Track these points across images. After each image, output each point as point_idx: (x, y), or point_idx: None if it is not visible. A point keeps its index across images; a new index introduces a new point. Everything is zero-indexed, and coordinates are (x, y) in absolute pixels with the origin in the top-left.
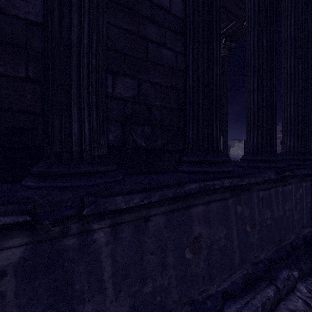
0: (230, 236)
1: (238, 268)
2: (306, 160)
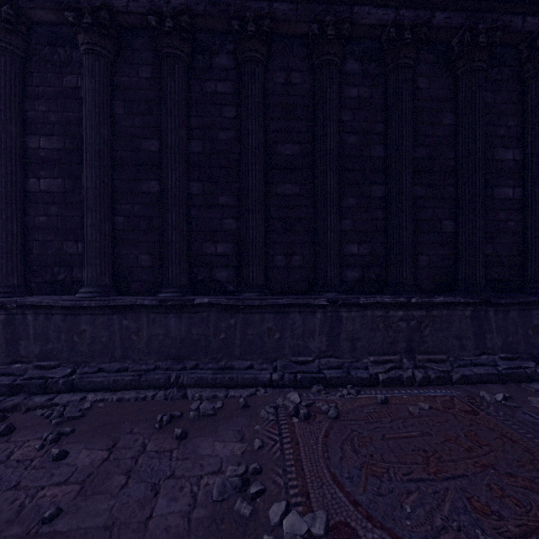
0: None
1: None
2: None
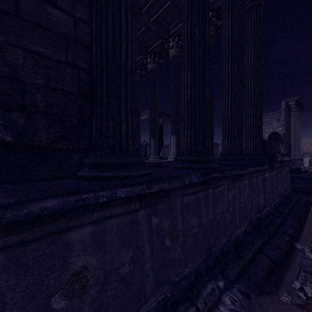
0: (140, 258)
1: (151, 296)
2: (241, 160)
